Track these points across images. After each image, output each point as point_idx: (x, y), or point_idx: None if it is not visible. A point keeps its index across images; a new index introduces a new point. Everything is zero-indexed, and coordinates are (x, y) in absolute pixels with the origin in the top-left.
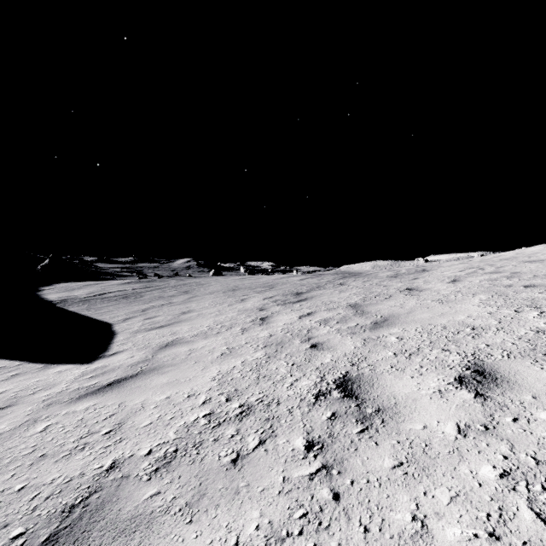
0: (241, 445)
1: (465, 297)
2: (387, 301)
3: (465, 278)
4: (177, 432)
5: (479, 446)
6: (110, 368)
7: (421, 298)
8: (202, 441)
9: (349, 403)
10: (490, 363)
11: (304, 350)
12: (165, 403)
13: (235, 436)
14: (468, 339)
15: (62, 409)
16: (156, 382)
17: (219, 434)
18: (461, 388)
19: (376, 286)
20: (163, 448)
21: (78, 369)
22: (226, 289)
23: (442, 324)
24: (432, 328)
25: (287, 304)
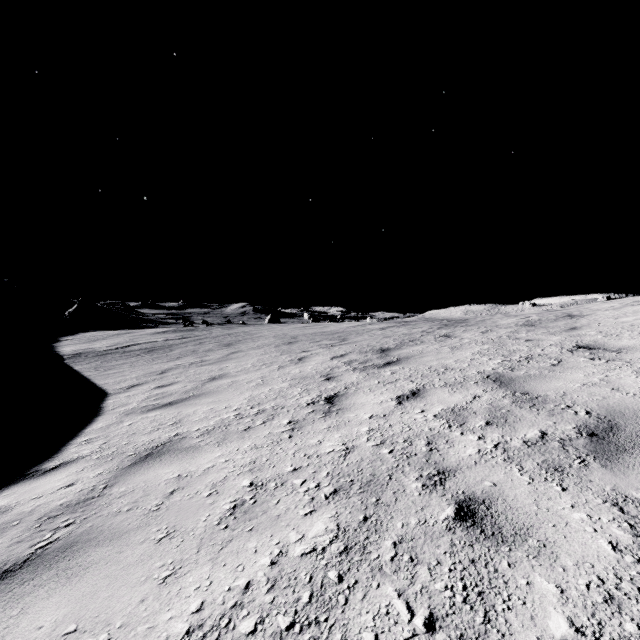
0: None
1: None
2: (564, 372)
3: None
4: None
5: None
6: (2, 523)
7: (639, 367)
8: None
9: None
10: None
11: (445, 529)
12: None
13: None
14: None
15: None
16: (21, 632)
17: None
18: None
19: (511, 340)
20: None
21: None
22: (280, 342)
23: None
24: None
25: (370, 368)
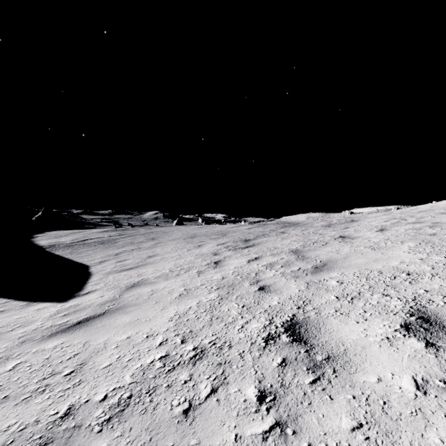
0: (194, 393)
1: (394, 244)
2: (324, 247)
3: (391, 227)
4: (133, 375)
5: (443, 407)
6: (82, 307)
7: (354, 244)
8: (156, 387)
9: (298, 349)
10: (433, 310)
11: (253, 292)
12: (125, 343)
13: (188, 382)
14: (406, 285)
15: (33, 347)
16: (120, 321)
17: (173, 379)
18: (410, 336)
19: (313, 234)
20: (118, 393)
21: (54, 307)
22: (186, 236)
23: (378, 269)
24: (369, 272)
25: (237, 249)
